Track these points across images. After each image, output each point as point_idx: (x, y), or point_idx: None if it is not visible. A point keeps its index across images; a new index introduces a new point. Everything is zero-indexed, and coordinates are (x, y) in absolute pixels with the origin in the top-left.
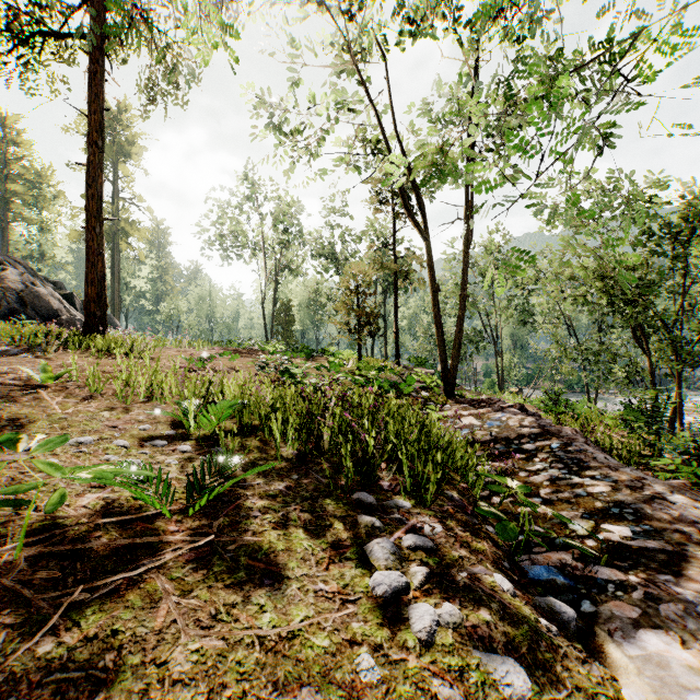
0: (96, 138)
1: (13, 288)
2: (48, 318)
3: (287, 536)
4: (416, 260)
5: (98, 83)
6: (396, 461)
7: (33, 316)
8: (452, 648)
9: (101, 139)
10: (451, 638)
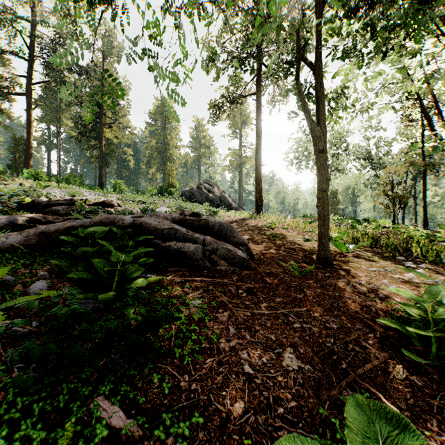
0: (259, 133)
1: (217, 195)
2: (228, 207)
3: (377, 259)
4: (442, 156)
5: (260, 110)
6: (415, 252)
7: (224, 206)
8: (427, 274)
9: (260, 133)
10: (427, 274)
